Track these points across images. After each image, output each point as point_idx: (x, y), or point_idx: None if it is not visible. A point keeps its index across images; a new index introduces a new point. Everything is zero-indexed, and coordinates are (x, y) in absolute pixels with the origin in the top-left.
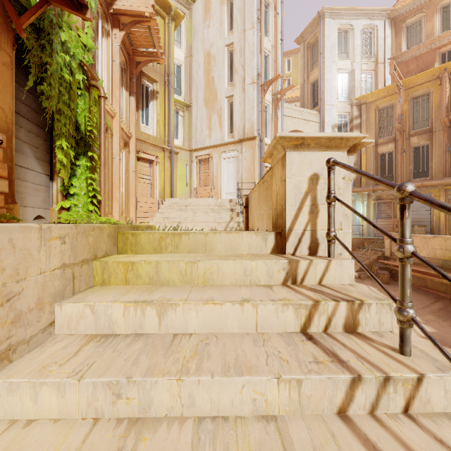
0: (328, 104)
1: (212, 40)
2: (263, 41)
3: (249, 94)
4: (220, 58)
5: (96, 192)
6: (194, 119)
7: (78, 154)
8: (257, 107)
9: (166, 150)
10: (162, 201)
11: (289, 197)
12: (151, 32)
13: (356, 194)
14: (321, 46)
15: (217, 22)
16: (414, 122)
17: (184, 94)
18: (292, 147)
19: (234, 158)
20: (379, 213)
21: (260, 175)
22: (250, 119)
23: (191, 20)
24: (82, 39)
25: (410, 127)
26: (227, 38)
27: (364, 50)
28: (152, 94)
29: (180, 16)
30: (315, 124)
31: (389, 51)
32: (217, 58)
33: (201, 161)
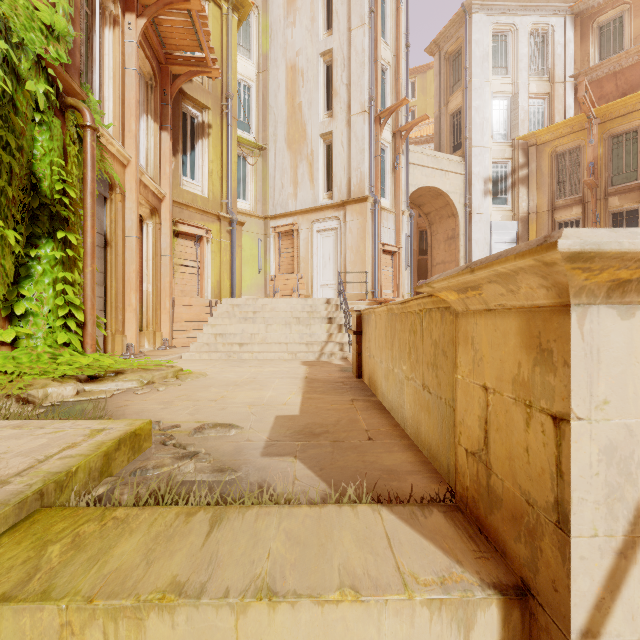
0: (478, 146)
1: (299, 46)
2: (378, 47)
3: (357, 129)
4: (312, 73)
5: (74, 307)
6: (270, 169)
7: (36, 236)
8: (370, 150)
9: (224, 219)
10: (217, 301)
11: (586, 500)
12: (194, 21)
13: None
14: (467, 56)
15: (306, 18)
16: (613, 173)
17: (256, 130)
18: (602, 290)
19: (333, 231)
20: None
21: (374, 258)
22: (358, 169)
23: (266, 16)
24: (41, 13)
25: (607, 182)
26: (323, 42)
27: (533, 63)
28: (201, 128)
29: (246, 4)
30: (457, 177)
31: (571, 65)
32: (306, 73)
33: (281, 234)
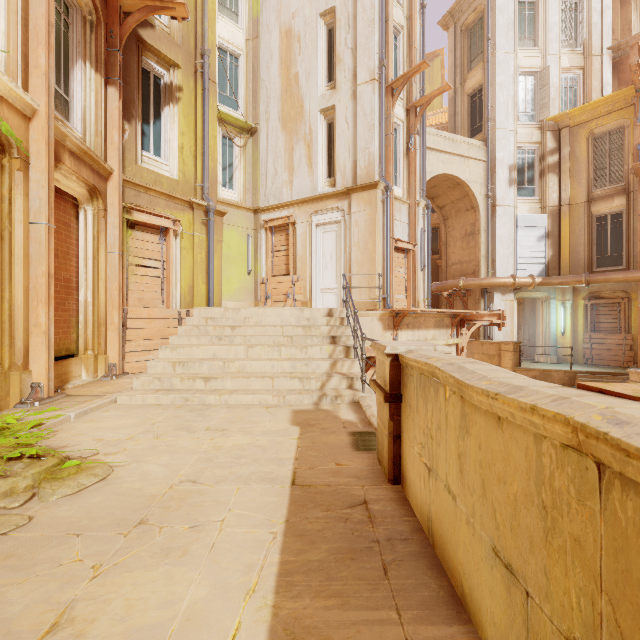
0: (502, 128)
1: (295, 6)
2: (390, 3)
3: (365, 101)
4: (310, 37)
5: None
6: (262, 153)
7: None
8: (380, 127)
9: (198, 207)
10: (188, 312)
11: None
12: None
13: (552, 287)
14: (489, 25)
15: None
16: None
17: (245, 107)
18: None
19: (335, 224)
20: (594, 322)
21: (386, 257)
22: (366, 149)
23: None
24: None
25: None
26: None
27: (564, 33)
28: (168, 91)
29: None
30: (478, 163)
31: (609, 35)
32: (304, 38)
33: (274, 228)
